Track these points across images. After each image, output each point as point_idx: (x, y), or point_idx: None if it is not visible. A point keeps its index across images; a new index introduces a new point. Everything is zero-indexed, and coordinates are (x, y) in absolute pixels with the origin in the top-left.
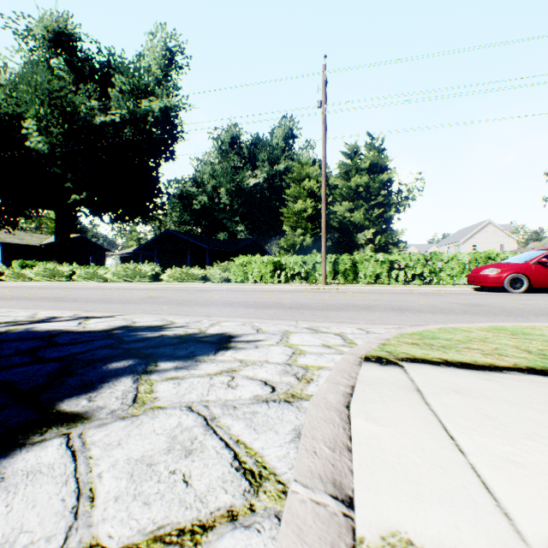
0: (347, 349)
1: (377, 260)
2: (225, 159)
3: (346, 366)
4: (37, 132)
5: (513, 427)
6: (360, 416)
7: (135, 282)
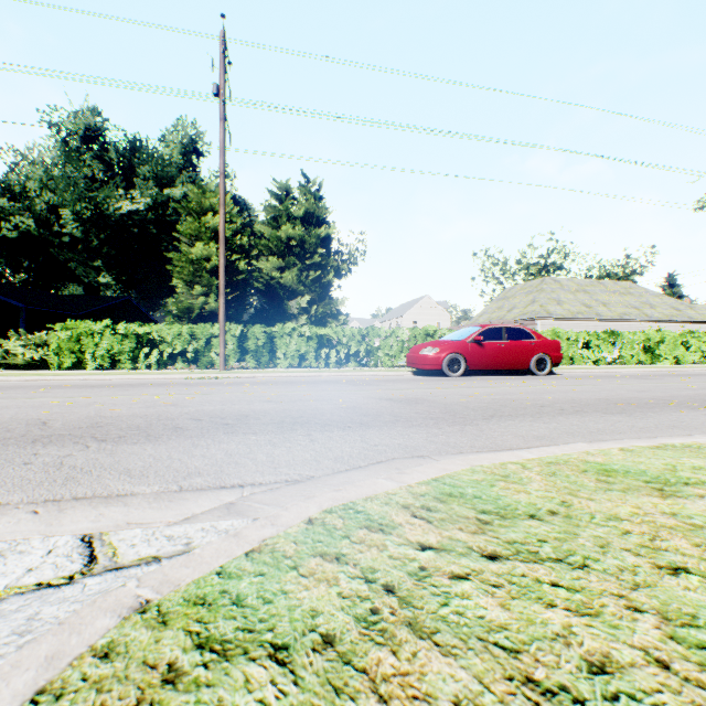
0: None
1: (303, 335)
2: (75, 162)
3: None
4: None
5: None
6: None
7: None
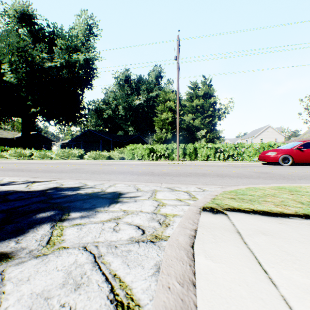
0: (191, 202)
1: (208, 147)
2: (122, 89)
3: (191, 215)
4: (10, 71)
5: (305, 261)
6: (201, 254)
7: (69, 159)
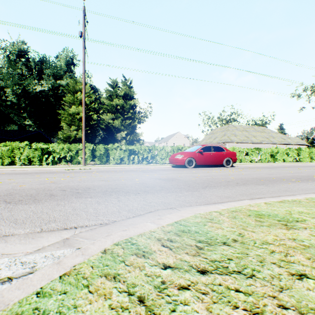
0: None
1: (122, 149)
2: (13, 66)
3: None
4: None
5: None
6: None
7: None
